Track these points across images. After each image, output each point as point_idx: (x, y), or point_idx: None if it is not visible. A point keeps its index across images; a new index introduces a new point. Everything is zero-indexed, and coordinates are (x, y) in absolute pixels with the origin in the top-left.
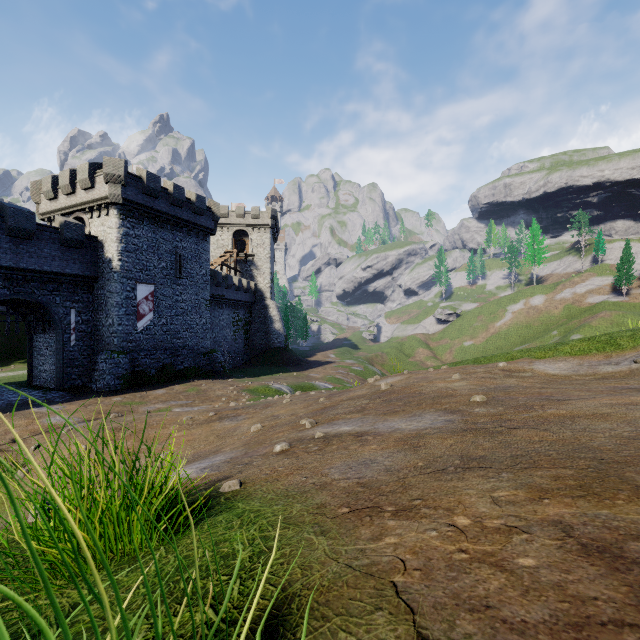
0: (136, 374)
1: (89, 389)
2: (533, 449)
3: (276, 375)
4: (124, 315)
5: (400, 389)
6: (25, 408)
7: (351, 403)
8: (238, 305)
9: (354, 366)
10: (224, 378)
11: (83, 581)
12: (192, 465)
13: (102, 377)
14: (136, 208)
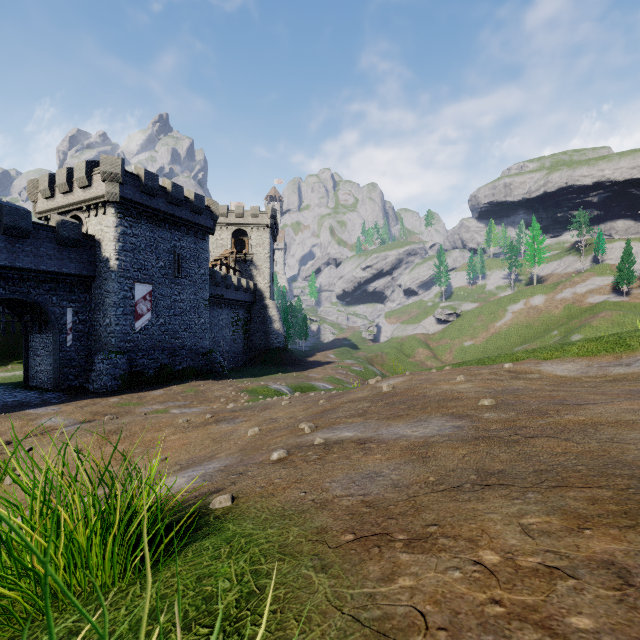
0: (134, 374)
1: (86, 390)
2: (558, 463)
3: (275, 375)
4: (122, 315)
5: (403, 391)
6: (20, 409)
7: (352, 406)
8: (237, 305)
9: (354, 366)
10: (223, 378)
11: (40, 627)
12: (185, 472)
13: (99, 378)
14: (134, 207)
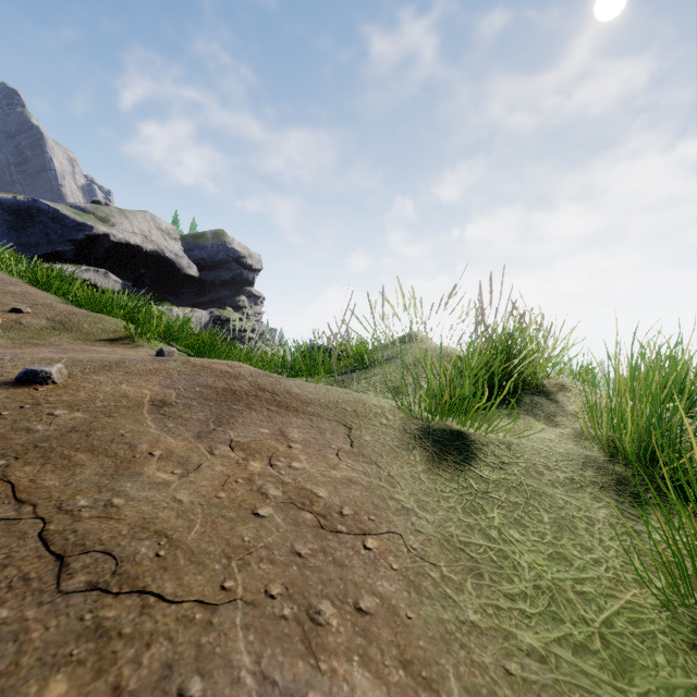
0: None
1: None
2: None
3: None
4: None
5: None
6: None
7: None
8: None
9: None
10: None
11: None
12: None
13: None
14: None
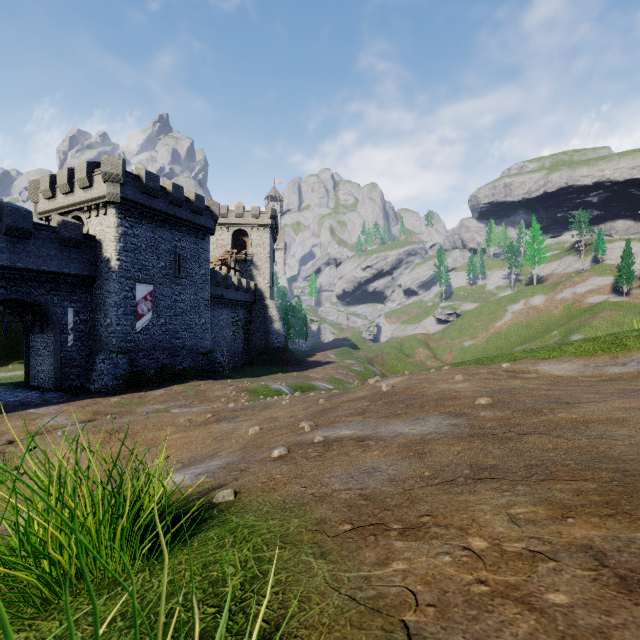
0: (135, 374)
1: (87, 389)
2: (548, 458)
3: (276, 375)
4: (122, 315)
5: (402, 390)
6: (22, 409)
7: (351, 405)
8: (237, 305)
9: (354, 366)
10: (223, 378)
11: (56, 609)
12: (187, 470)
13: (100, 377)
14: (135, 207)
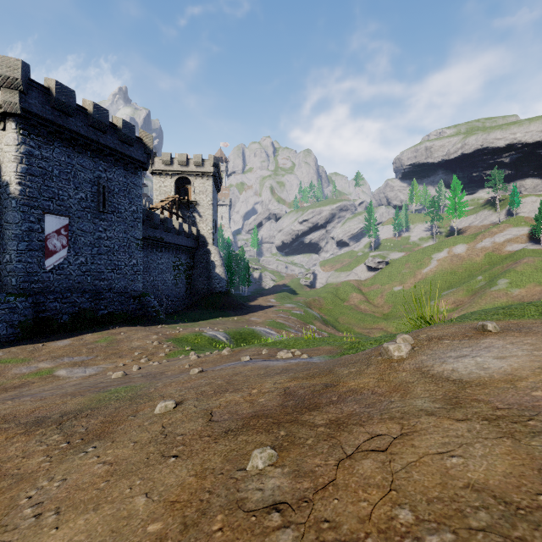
0: (41, 321)
1: None
2: None
3: (215, 320)
4: (26, 250)
5: None
6: None
7: None
8: (179, 249)
9: (294, 310)
10: (155, 324)
11: None
12: None
13: None
14: (42, 124)
